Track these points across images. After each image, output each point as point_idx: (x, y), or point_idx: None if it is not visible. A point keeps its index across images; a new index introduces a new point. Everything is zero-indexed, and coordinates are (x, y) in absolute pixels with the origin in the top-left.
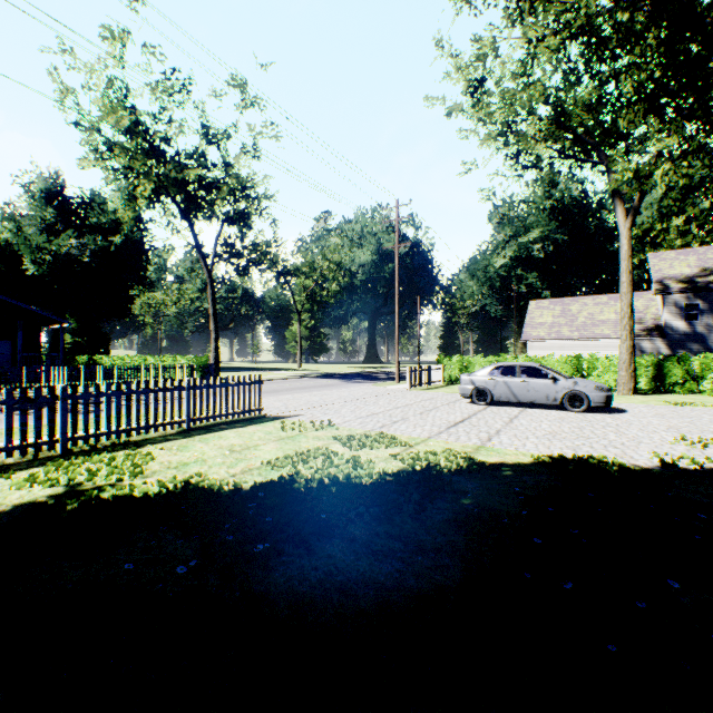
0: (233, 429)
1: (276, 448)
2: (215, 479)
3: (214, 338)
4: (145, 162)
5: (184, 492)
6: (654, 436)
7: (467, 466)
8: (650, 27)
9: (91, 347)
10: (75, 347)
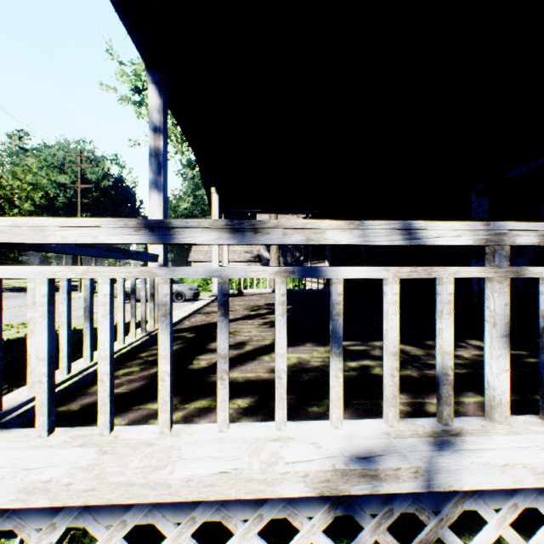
0: None
1: None
2: None
3: None
4: None
5: None
6: None
7: None
8: None
9: None
10: None
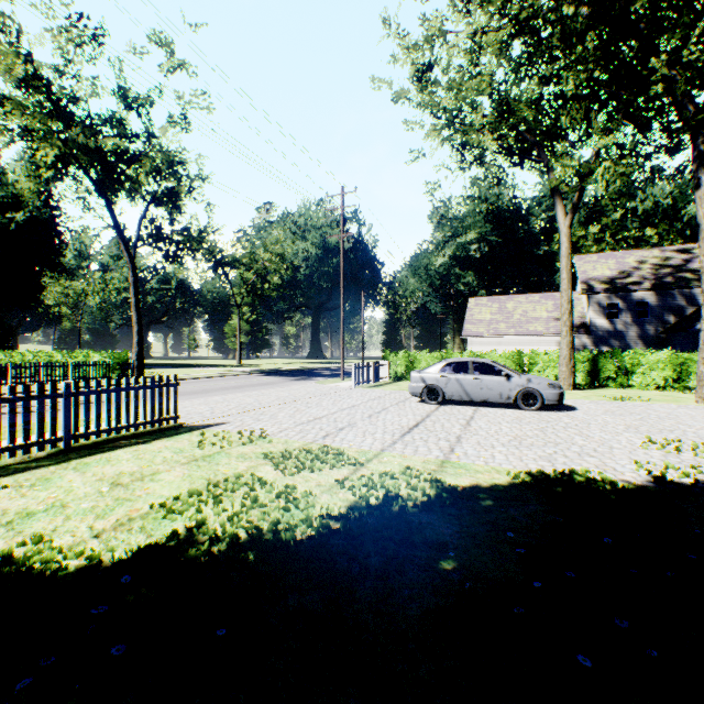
0: (132, 447)
1: (183, 476)
2: (59, 548)
3: (137, 331)
4: (45, 122)
5: None
6: (620, 438)
7: (436, 495)
8: (589, 28)
9: None
10: None
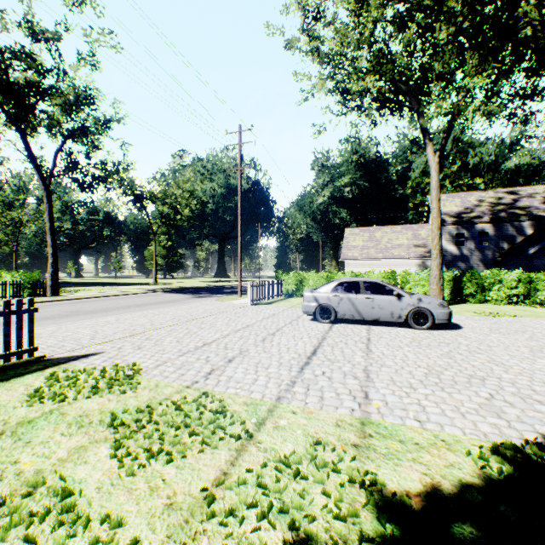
0: None
1: None
2: None
3: (51, 253)
4: None
5: None
6: (541, 367)
7: (385, 541)
8: None
9: None
10: None
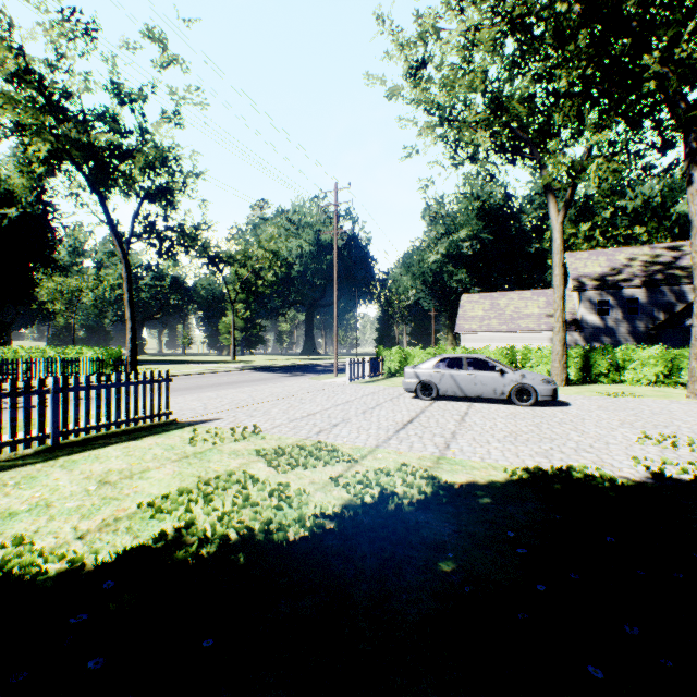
0: (122, 443)
1: (173, 474)
2: (39, 551)
3: (130, 327)
4: (37, 116)
5: None
6: (615, 433)
7: (433, 492)
8: (582, 25)
9: None
10: None
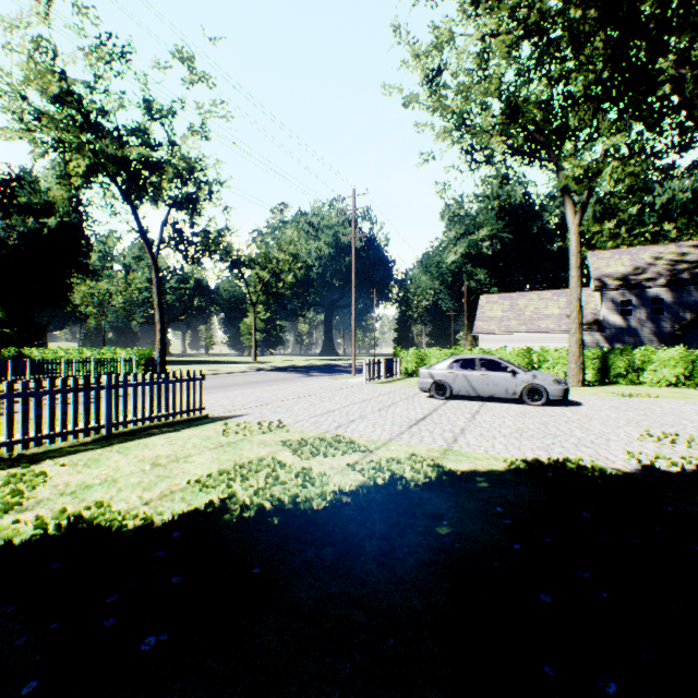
0: (164, 434)
1: (212, 459)
2: (118, 511)
3: (159, 329)
4: (78, 134)
5: (67, 536)
6: (619, 431)
7: (437, 477)
8: (598, 29)
9: (23, 338)
10: (2, 338)
